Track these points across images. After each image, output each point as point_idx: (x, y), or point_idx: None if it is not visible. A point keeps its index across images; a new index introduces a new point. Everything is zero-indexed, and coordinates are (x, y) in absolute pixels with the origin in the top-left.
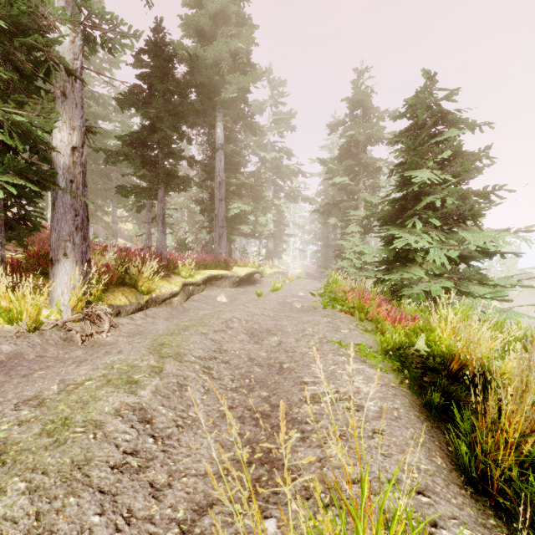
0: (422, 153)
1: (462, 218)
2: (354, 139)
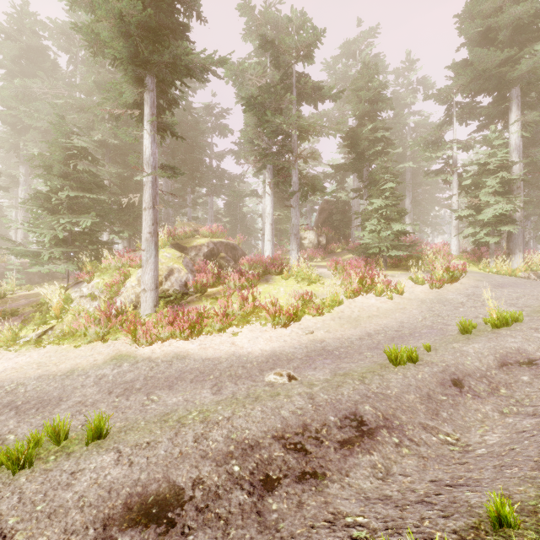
0: None
1: None
2: None
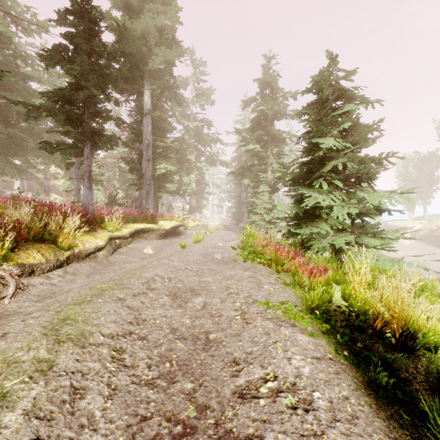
0: (327, 123)
1: (359, 180)
2: (263, 113)
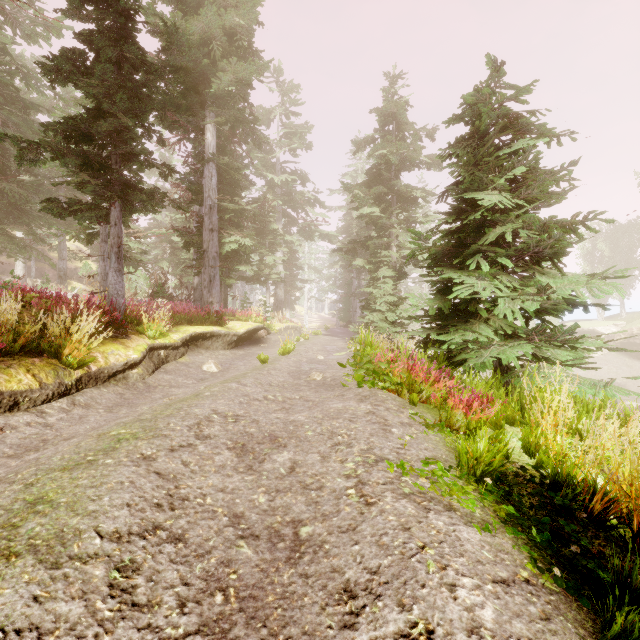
0: (488, 168)
1: (539, 258)
2: (385, 161)
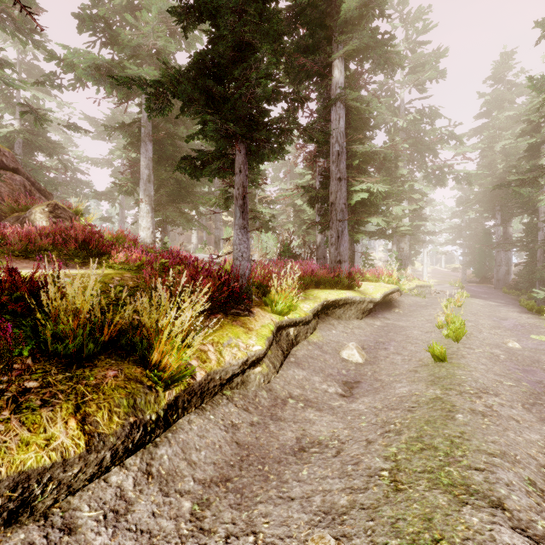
0: None
1: None
2: None
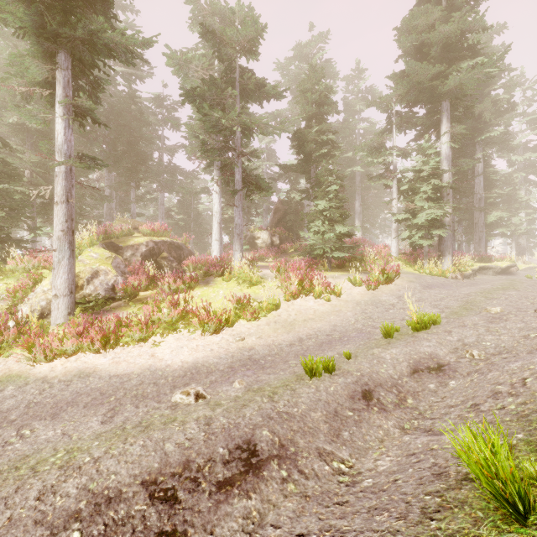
0: None
1: None
2: None
